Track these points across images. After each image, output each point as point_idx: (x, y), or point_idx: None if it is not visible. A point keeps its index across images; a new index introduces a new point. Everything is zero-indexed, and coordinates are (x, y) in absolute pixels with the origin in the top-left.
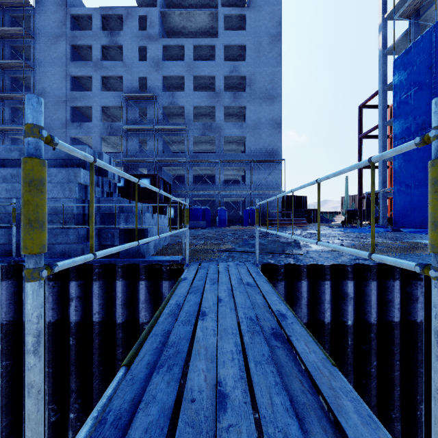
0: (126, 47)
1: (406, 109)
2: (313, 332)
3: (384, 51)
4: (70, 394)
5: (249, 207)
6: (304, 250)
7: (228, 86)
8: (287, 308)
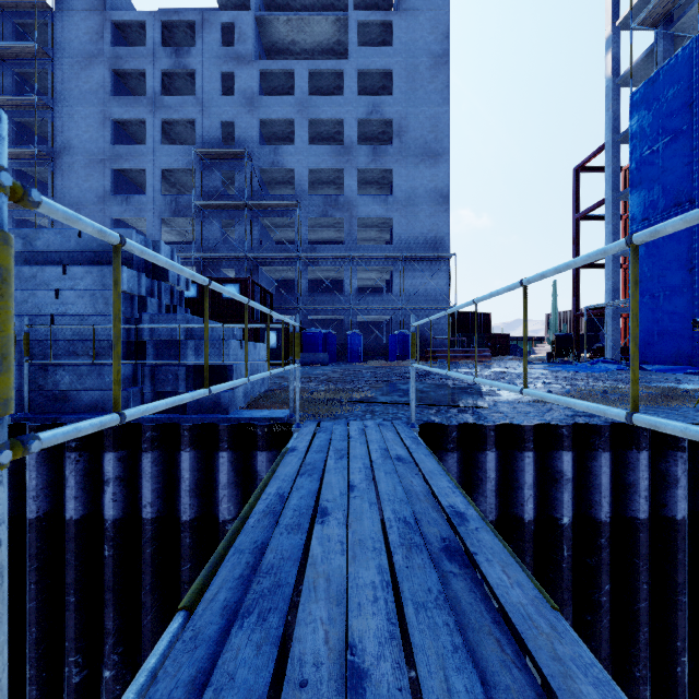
0: (200, 74)
1: (651, 172)
2: (504, 537)
3: (615, 80)
4: (104, 638)
5: (398, 330)
6: (488, 401)
7: (364, 137)
8: (467, 503)
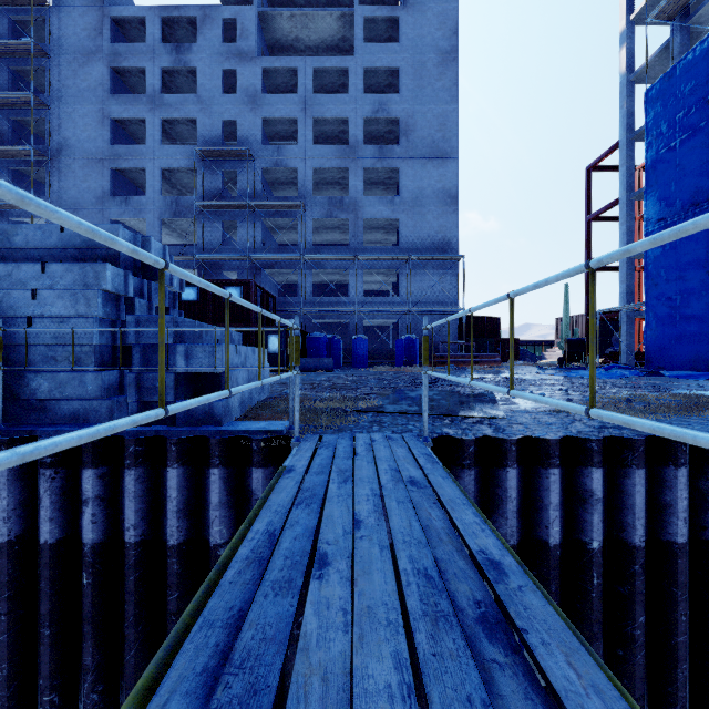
0: (201, 71)
1: (668, 171)
2: (527, 562)
3: (628, 77)
4: (82, 676)
5: (405, 334)
6: (505, 410)
7: (370, 136)
8: (502, 546)
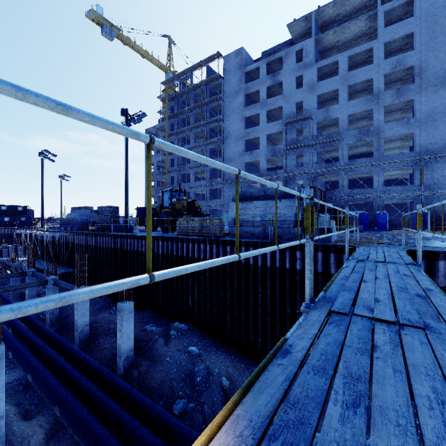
0: (285, 82)
1: None
2: None
3: None
4: (296, 301)
5: None
6: None
7: (389, 82)
8: (407, 255)
